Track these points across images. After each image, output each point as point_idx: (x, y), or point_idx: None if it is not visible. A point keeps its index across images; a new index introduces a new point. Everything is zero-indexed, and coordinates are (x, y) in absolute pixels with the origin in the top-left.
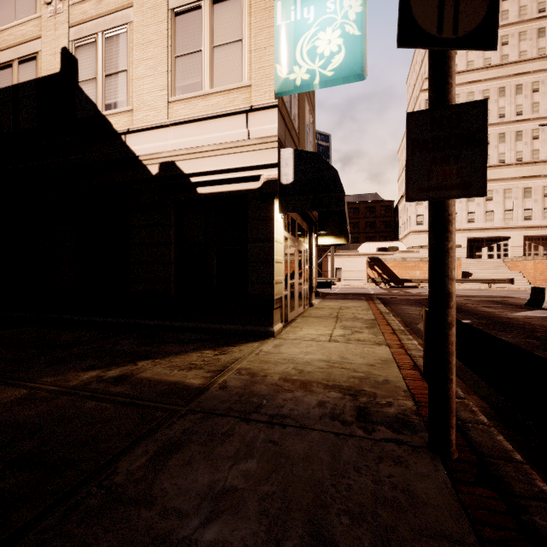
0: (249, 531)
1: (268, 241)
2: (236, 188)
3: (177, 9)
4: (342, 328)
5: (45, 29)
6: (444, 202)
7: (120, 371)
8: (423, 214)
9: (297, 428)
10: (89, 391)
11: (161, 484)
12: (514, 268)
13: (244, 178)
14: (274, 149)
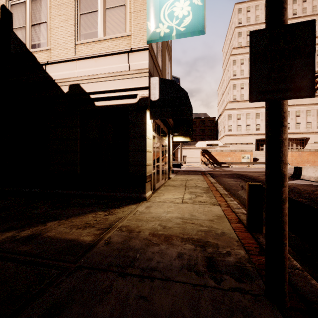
0: None
1: (142, 138)
2: (121, 102)
3: None
4: (189, 193)
5: None
6: (280, 102)
7: (32, 231)
8: (232, 125)
9: (162, 281)
10: None
11: None
12: None
13: (126, 96)
14: (146, 77)
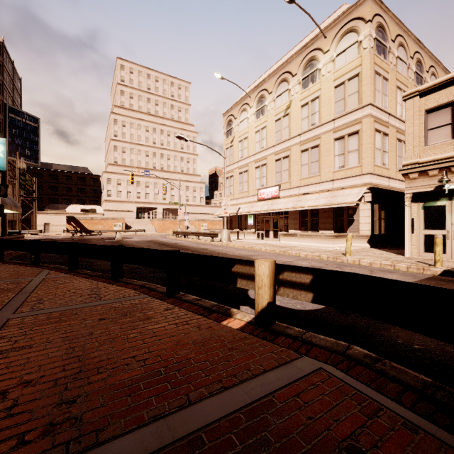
0: None
1: None
2: None
3: None
4: None
5: None
6: None
7: None
8: (112, 190)
9: None
10: None
11: None
12: (153, 224)
13: None
14: None
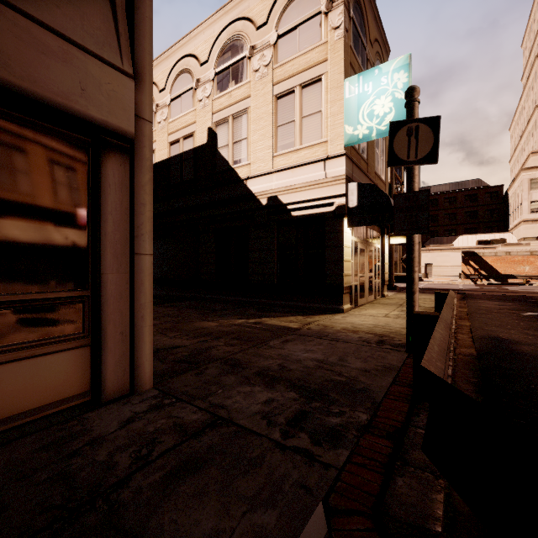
0: (318, 356)
1: (339, 247)
2: (317, 211)
3: (278, 95)
4: (399, 311)
5: (198, 117)
6: (410, 236)
7: (255, 320)
8: None
9: (343, 342)
10: (245, 325)
11: (286, 347)
12: None
13: (323, 204)
14: (343, 184)
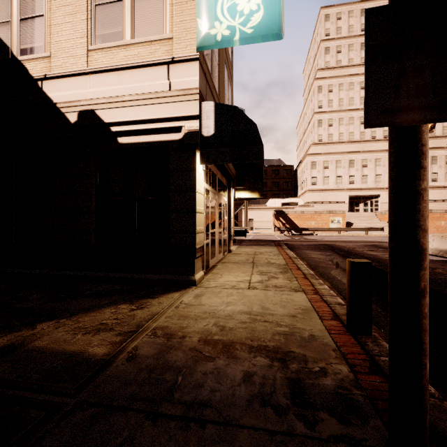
0: None
1: (190, 191)
2: (157, 139)
3: None
4: (259, 274)
5: None
6: (416, 127)
7: (10, 339)
8: (316, 177)
9: (219, 427)
10: None
11: None
12: (383, 219)
13: (166, 129)
14: (196, 102)
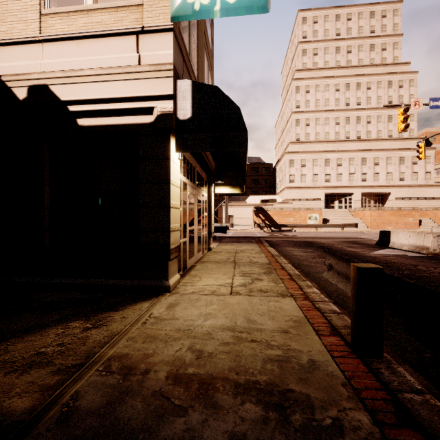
0: None
1: (163, 183)
2: (125, 121)
3: None
4: (241, 275)
5: None
6: None
7: None
8: (294, 174)
9: None
10: None
11: None
12: (356, 216)
13: (135, 109)
14: (170, 79)
